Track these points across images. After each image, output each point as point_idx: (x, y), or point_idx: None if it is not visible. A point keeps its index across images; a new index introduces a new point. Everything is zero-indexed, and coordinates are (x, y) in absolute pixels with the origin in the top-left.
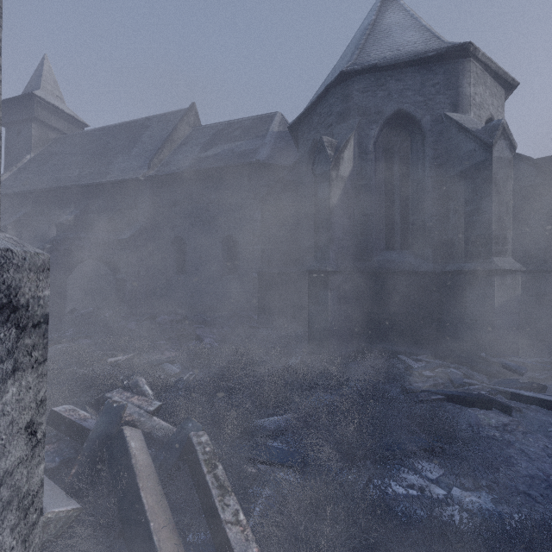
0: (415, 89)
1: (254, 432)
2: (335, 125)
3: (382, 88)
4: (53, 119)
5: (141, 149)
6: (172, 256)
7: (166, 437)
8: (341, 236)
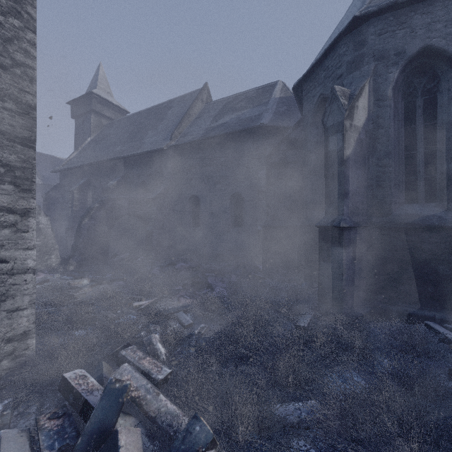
0: (447, 19)
1: (273, 428)
2: (345, 75)
3: (403, 26)
4: (105, 110)
5: (165, 125)
6: (189, 211)
7: (172, 428)
8: (355, 190)
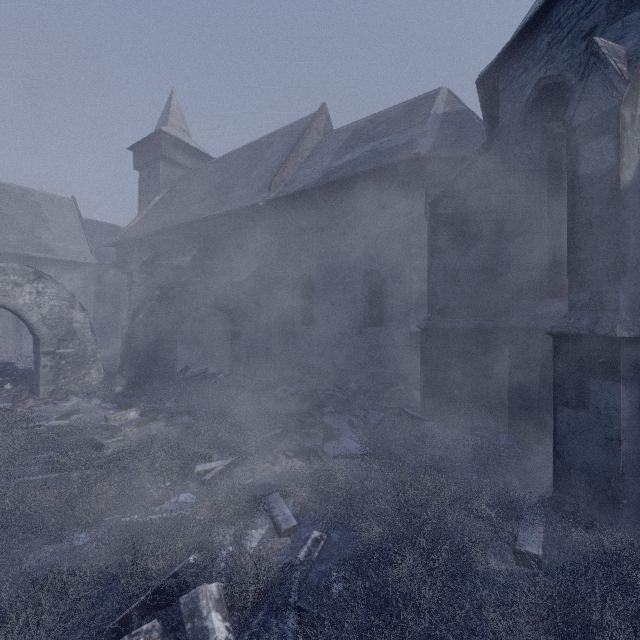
0: None
1: None
2: (604, 26)
3: None
4: (180, 155)
5: (261, 170)
6: (297, 301)
7: None
8: None
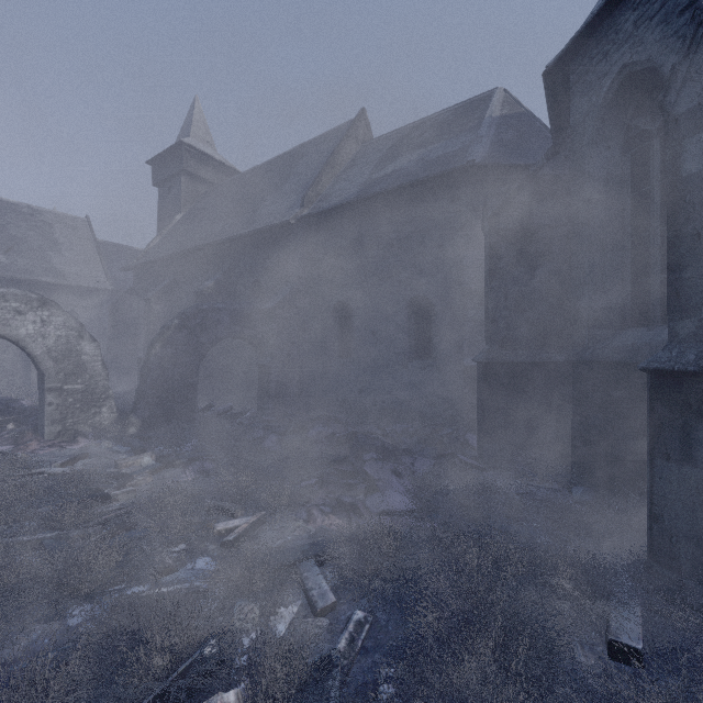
0: None
1: None
2: None
3: None
4: (203, 169)
5: (293, 184)
6: (333, 331)
7: None
8: None
